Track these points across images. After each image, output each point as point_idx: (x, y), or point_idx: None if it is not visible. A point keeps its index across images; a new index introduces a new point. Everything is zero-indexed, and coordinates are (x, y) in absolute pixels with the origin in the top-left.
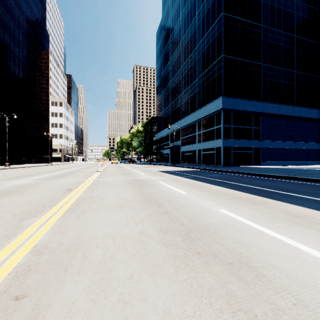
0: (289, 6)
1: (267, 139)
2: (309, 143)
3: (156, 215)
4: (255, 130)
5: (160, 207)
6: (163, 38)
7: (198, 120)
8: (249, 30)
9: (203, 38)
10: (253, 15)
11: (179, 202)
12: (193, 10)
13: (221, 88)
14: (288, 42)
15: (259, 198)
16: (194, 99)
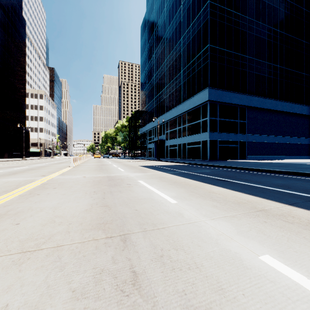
0: (273, 1)
1: (253, 133)
2: (291, 138)
3: (99, 301)
4: (241, 123)
5: (122, 251)
6: (148, 31)
7: (183, 113)
8: (235, 21)
9: (188, 29)
10: (239, 6)
11: (165, 229)
12: (178, 0)
13: (207, 79)
14: (272, 36)
15: (299, 211)
16: (179, 92)
